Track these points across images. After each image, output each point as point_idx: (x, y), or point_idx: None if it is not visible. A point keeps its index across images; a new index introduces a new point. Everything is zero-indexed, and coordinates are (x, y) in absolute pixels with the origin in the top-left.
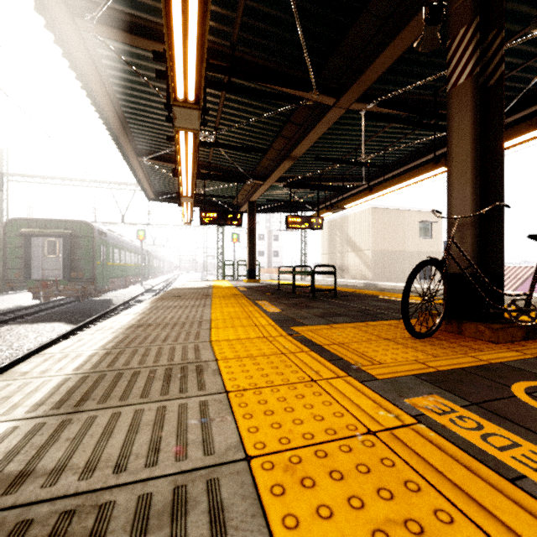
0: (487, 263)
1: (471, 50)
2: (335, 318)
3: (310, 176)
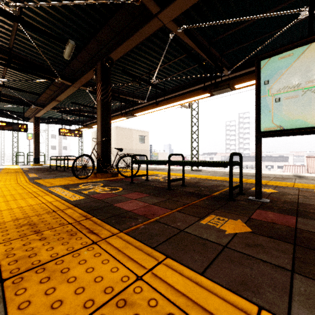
0: (108, 156)
1: (100, 91)
2: (60, 177)
3: (73, 108)
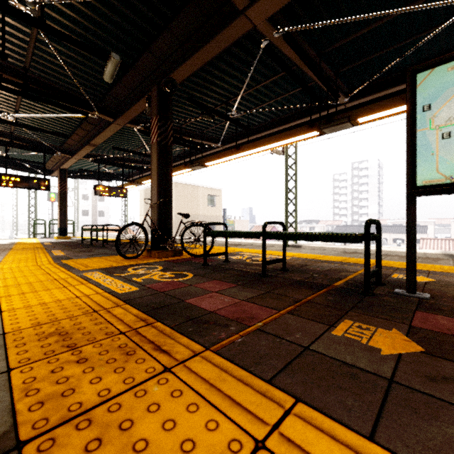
0: (168, 225)
1: (156, 129)
2: (98, 255)
3: (115, 157)
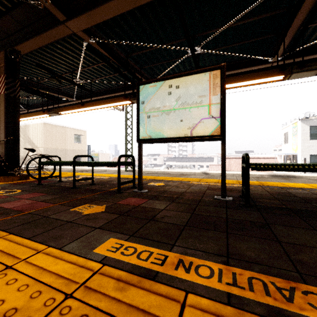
0: (16, 157)
1: (4, 84)
2: None
3: None
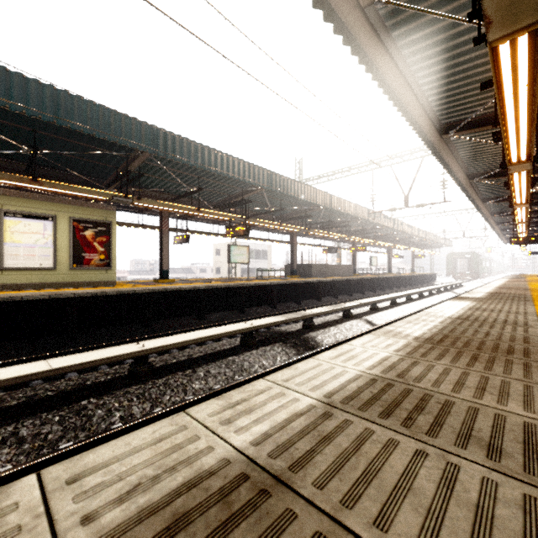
0: None
1: None
2: None
3: None
